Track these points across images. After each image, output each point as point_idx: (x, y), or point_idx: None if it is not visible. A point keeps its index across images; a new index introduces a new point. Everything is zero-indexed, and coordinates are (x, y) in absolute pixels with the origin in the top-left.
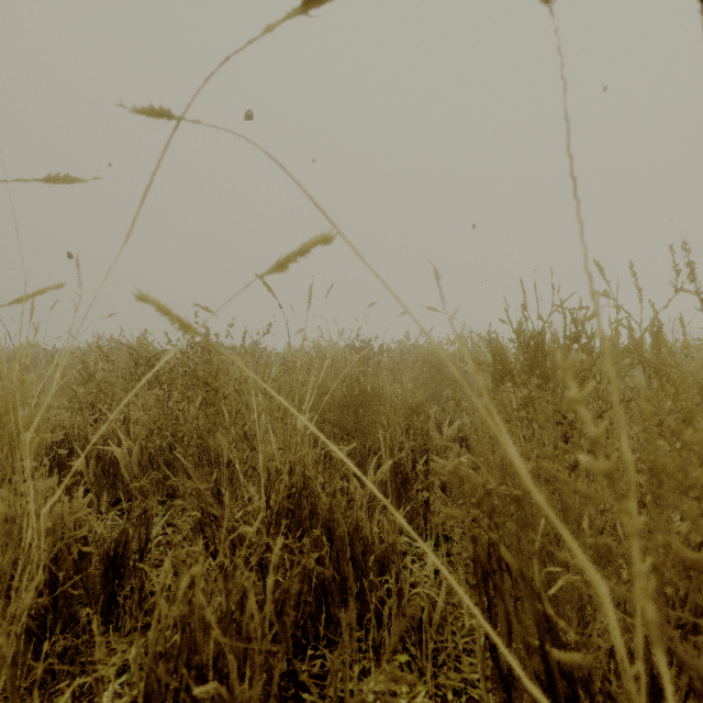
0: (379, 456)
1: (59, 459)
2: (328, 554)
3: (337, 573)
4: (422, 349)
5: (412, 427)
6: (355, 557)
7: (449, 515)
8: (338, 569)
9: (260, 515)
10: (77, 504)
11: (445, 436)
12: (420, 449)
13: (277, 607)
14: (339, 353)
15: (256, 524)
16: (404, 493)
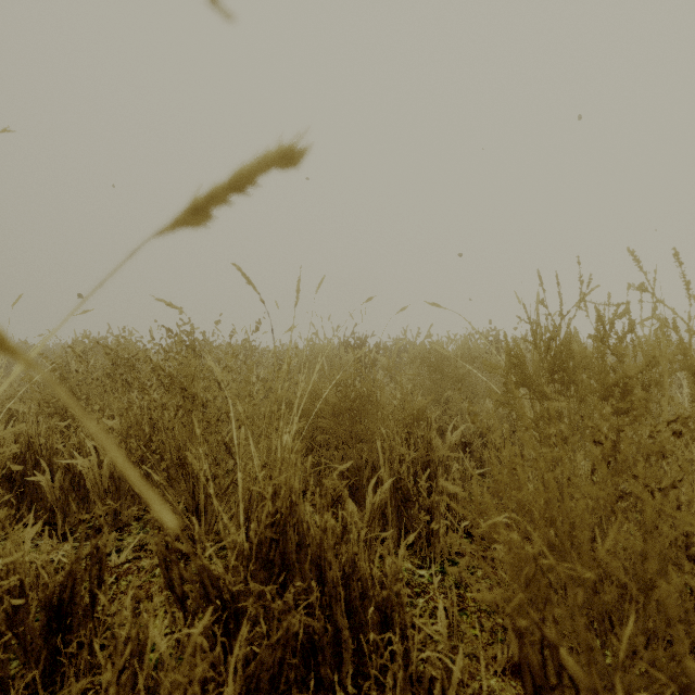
0: (377, 468)
1: (24, 471)
2: (318, 601)
3: (329, 624)
4: (420, 348)
5: (413, 435)
6: (350, 601)
7: (486, 602)
8: (330, 618)
9: (209, 609)
10: (10, 543)
11: (448, 443)
12: (422, 460)
13: (250, 684)
14: (334, 351)
15: (203, 622)
16: (405, 511)
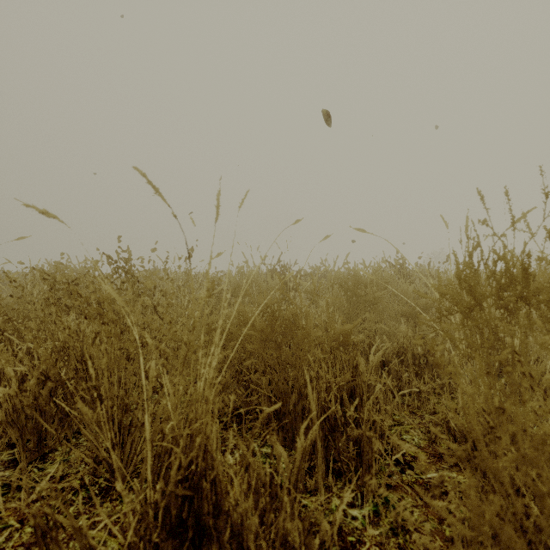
0: (304, 393)
1: None
2: None
3: None
4: (339, 274)
5: (338, 358)
6: None
7: None
8: None
9: None
10: None
11: (371, 365)
12: (349, 385)
13: None
14: (262, 277)
15: None
16: (333, 439)
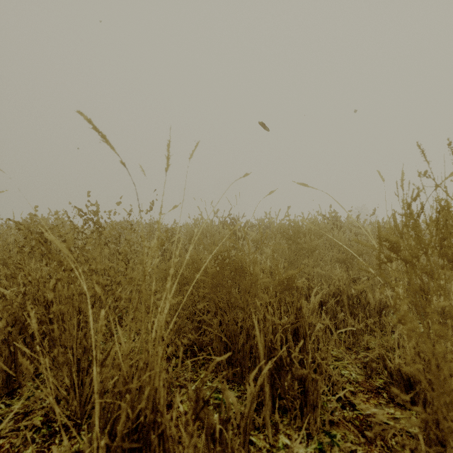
0: (252, 334)
1: None
2: None
3: None
4: (281, 225)
5: (282, 301)
6: None
7: None
8: None
9: None
10: None
11: (311, 306)
12: (293, 326)
13: None
14: (215, 227)
15: None
16: (279, 377)
